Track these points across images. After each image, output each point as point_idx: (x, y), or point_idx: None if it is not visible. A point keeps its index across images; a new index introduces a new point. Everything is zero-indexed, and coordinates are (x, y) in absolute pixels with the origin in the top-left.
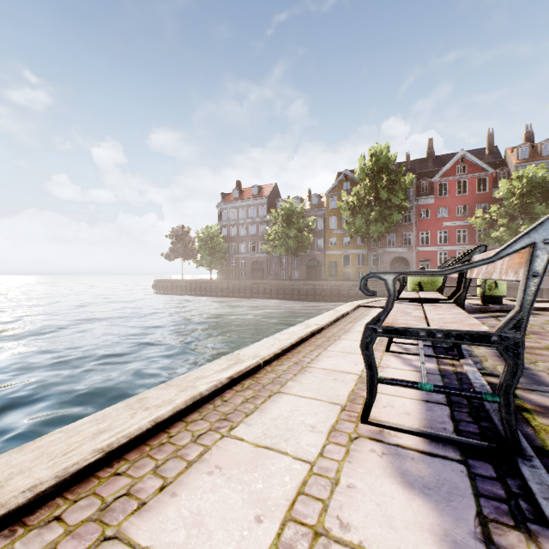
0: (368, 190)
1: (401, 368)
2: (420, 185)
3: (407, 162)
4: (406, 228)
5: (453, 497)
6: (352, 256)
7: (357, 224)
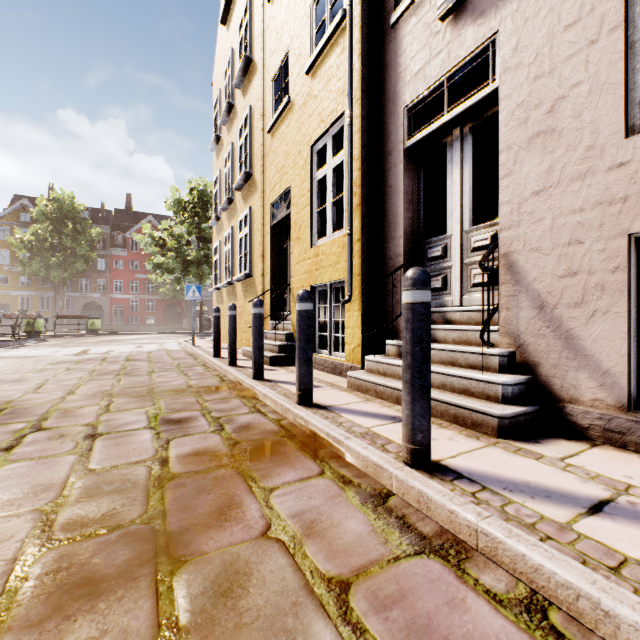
0: (52, 232)
1: None
2: (115, 237)
3: (102, 211)
4: (100, 275)
5: None
6: (35, 299)
7: (35, 267)
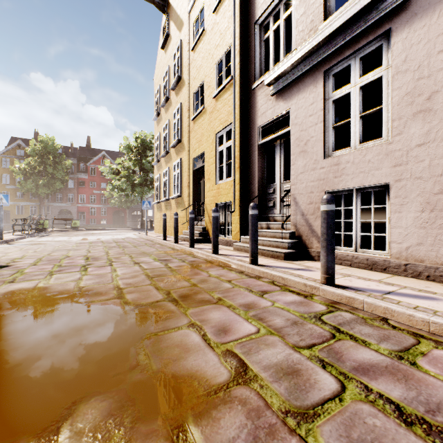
0: (39, 163)
1: (23, 234)
2: (80, 165)
3: (71, 148)
4: (70, 191)
5: (20, 236)
6: (26, 207)
7: (29, 186)
